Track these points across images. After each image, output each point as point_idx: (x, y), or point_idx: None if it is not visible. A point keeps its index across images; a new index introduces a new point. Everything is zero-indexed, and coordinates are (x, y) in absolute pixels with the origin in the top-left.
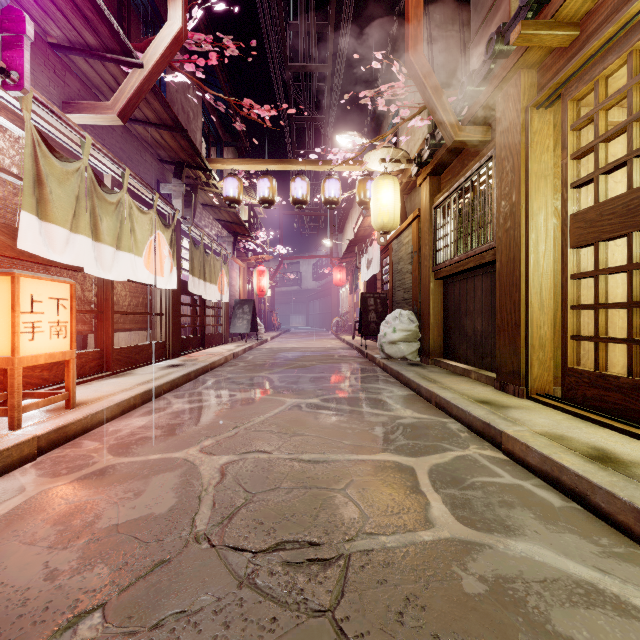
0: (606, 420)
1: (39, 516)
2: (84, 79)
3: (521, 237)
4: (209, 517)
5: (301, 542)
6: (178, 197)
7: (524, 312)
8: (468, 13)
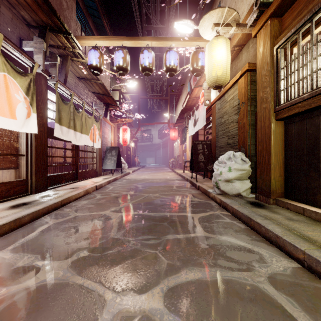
0: None
1: None
2: None
3: None
4: None
5: None
6: (38, 53)
7: None
8: None
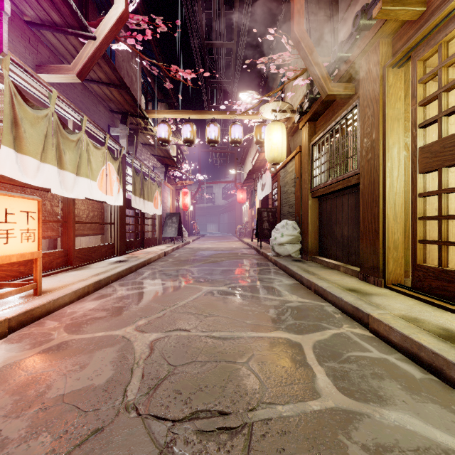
0: (449, 305)
1: (1, 387)
2: (53, 49)
3: (379, 165)
4: (138, 388)
5: (212, 411)
6: (124, 138)
7: (382, 222)
8: (336, 3)
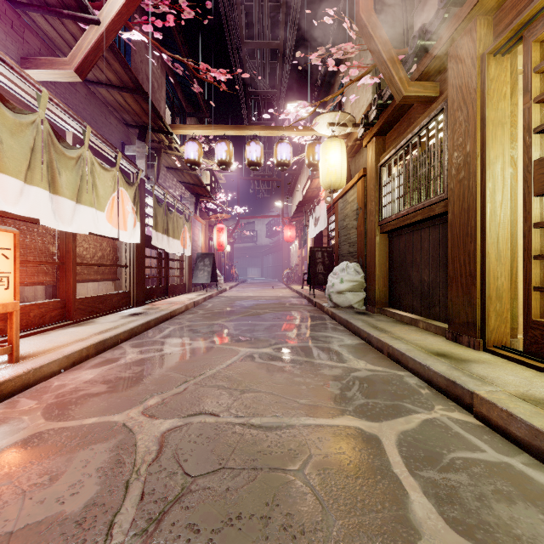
0: None
1: None
2: (46, 40)
3: (477, 186)
4: (132, 519)
5: None
6: (141, 158)
7: (480, 263)
8: None
